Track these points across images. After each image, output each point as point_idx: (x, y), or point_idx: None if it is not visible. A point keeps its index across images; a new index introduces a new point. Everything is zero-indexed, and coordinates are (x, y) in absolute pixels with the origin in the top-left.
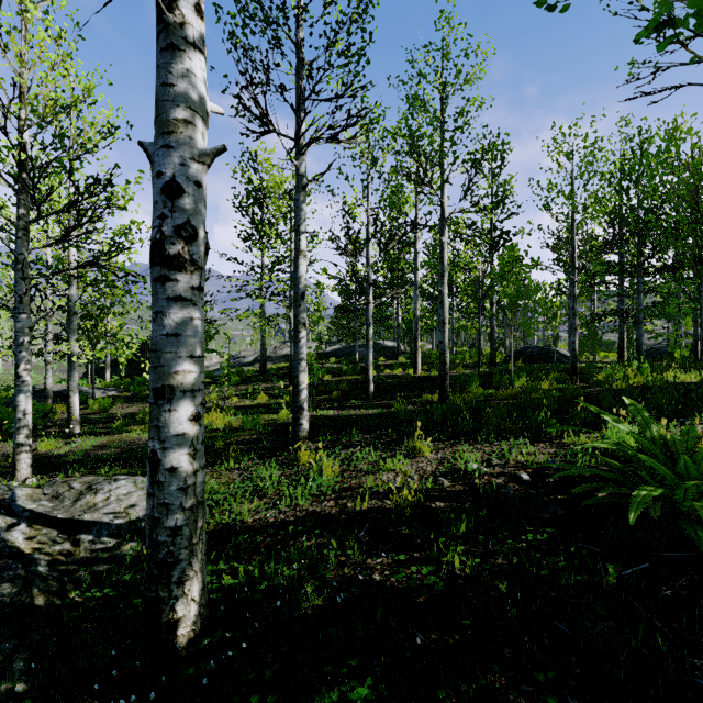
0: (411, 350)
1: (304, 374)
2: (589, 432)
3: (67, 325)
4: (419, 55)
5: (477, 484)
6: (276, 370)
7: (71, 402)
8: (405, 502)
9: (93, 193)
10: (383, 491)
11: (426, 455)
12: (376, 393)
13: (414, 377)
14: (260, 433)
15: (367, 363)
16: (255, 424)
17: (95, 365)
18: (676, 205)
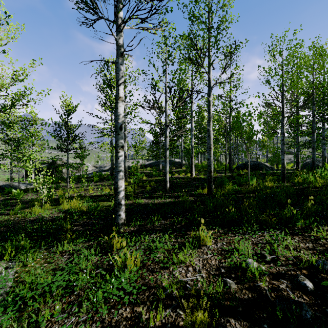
0: (189, 164)
1: (122, 180)
2: (326, 225)
3: None
4: None
5: (263, 290)
6: None
7: None
8: (200, 326)
9: None
10: (177, 294)
11: (208, 244)
12: (170, 188)
13: (191, 178)
14: (97, 217)
15: (165, 171)
16: (96, 210)
17: None
18: None
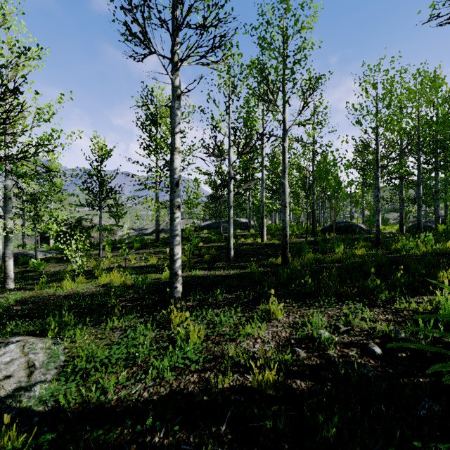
0: (259, 225)
1: (178, 246)
2: (413, 296)
3: (3, 207)
4: (267, 8)
5: (332, 357)
6: (166, 238)
7: (7, 265)
8: (267, 383)
9: (2, 98)
10: (244, 362)
11: (279, 318)
12: (235, 257)
13: (262, 244)
14: (146, 291)
15: (229, 235)
16: (143, 283)
17: (44, 234)
18: (444, 125)
